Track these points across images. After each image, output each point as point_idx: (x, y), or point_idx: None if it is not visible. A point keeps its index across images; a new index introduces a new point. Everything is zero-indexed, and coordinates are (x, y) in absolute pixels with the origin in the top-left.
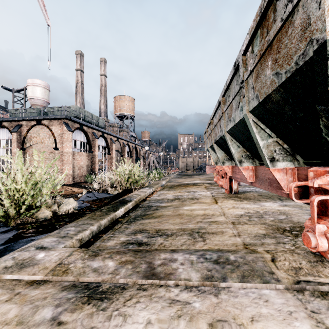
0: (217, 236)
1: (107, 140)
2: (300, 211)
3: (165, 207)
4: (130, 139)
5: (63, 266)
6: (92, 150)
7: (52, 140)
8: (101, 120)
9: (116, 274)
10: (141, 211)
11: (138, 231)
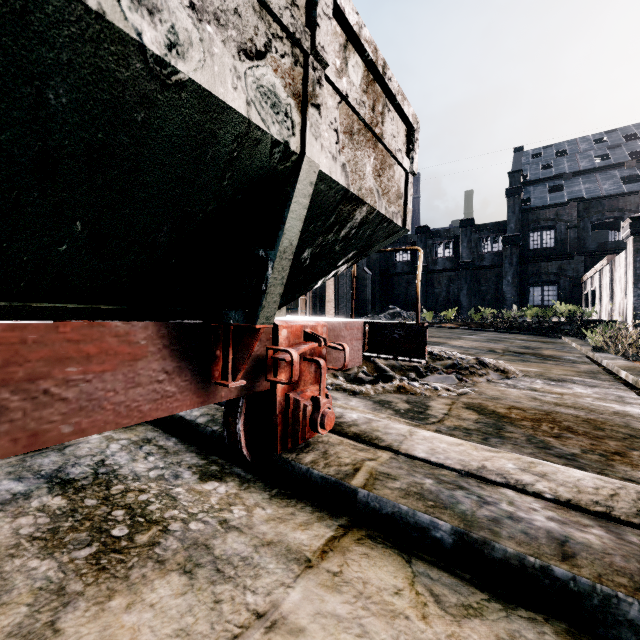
0: None
1: None
2: None
3: None
4: None
5: None
6: None
7: None
8: None
9: None
10: None
11: None
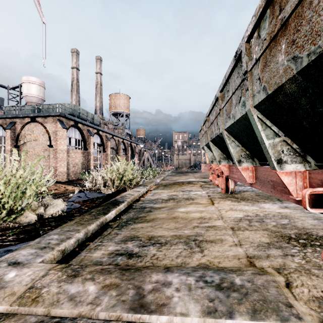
0: (216, 246)
1: (102, 137)
2: (303, 214)
3: (159, 208)
4: (125, 136)
5: (34, 291)
6: (87, 147)
7: (46, 137)
8: (96, 118)
9: (96, 304)
10: (133, 213)
11: (128, 238)
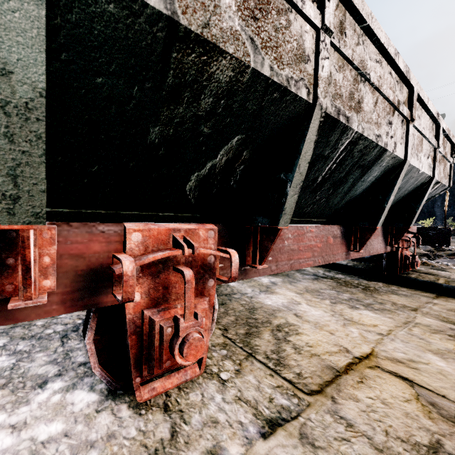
0: None
1: None
2: (283, 285)
3: None
4: None
5: None
6: None
7: None
8: None
9: None
10: None
11: None
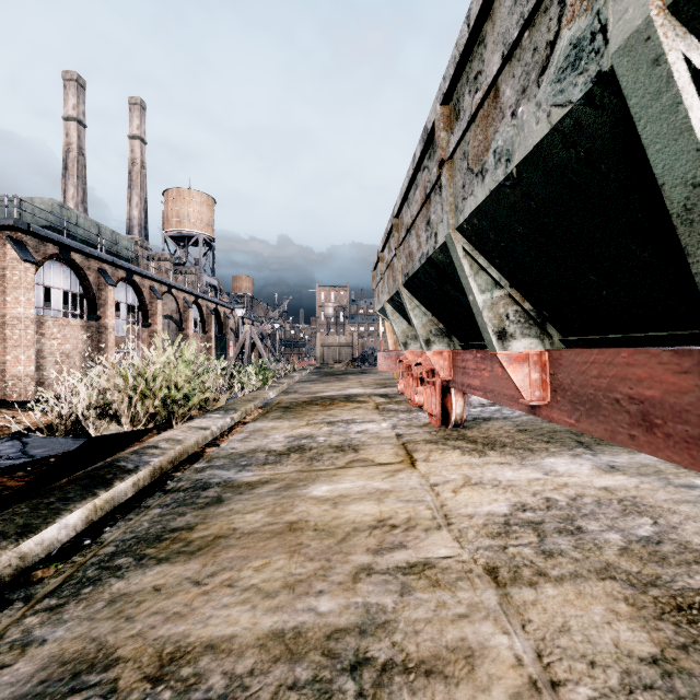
0: None
1: (140, 290)
2: (675, 491)
3: (251, 488)
4: (203, 292)
5: None
6: (97, 314)
7: None
8: (124, 241)
9: None
10: (158, 511)
11: (60, 677)
